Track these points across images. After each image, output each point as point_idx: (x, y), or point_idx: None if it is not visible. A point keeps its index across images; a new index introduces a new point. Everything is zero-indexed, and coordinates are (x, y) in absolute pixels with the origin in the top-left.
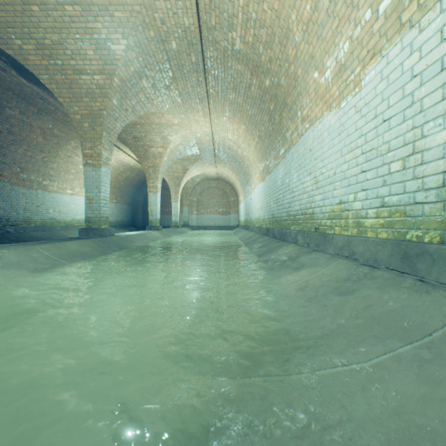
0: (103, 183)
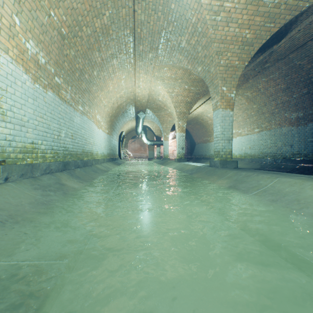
0: (215, 125)
